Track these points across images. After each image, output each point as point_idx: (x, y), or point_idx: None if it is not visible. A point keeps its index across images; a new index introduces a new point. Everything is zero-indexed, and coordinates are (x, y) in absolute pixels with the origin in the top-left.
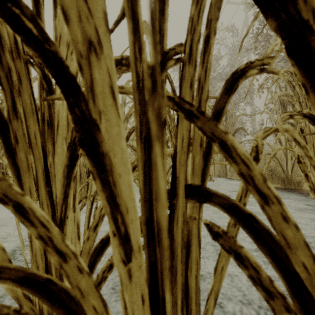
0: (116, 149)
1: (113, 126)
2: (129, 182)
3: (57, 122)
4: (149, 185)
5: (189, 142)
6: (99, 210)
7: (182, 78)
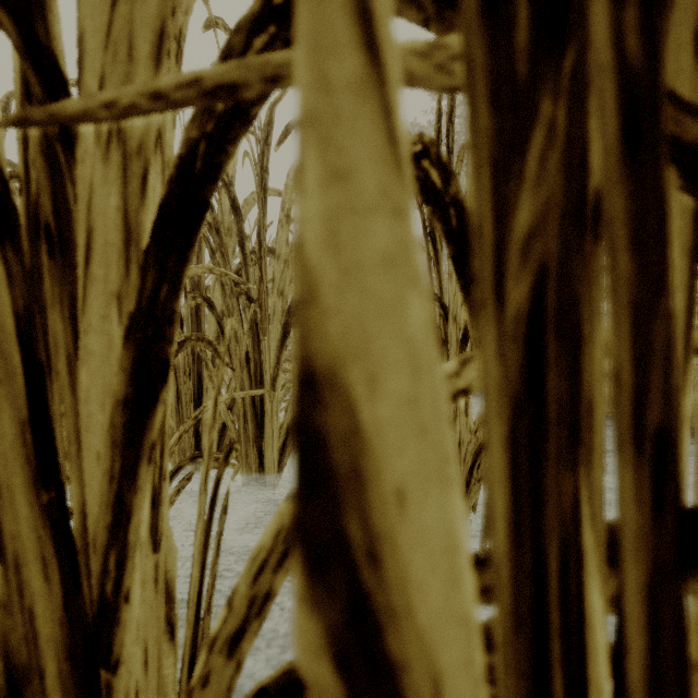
0: (384, 344)
1: (368, 211)
2: (445, 529)
3: (87, 234)
4: (534, 531)
5: (691, 307)
6: (250, 578)
7: (664, 1)
